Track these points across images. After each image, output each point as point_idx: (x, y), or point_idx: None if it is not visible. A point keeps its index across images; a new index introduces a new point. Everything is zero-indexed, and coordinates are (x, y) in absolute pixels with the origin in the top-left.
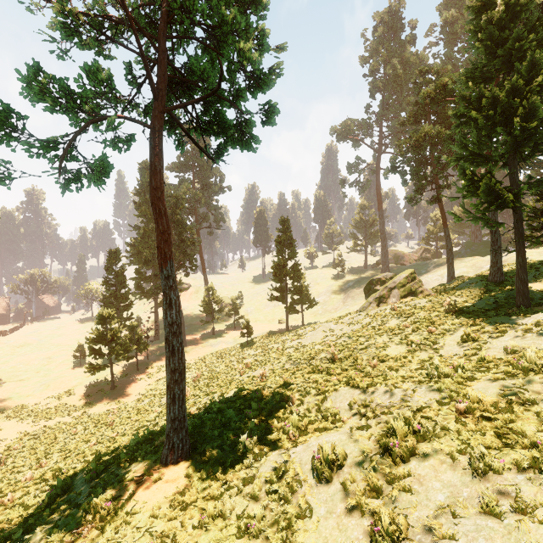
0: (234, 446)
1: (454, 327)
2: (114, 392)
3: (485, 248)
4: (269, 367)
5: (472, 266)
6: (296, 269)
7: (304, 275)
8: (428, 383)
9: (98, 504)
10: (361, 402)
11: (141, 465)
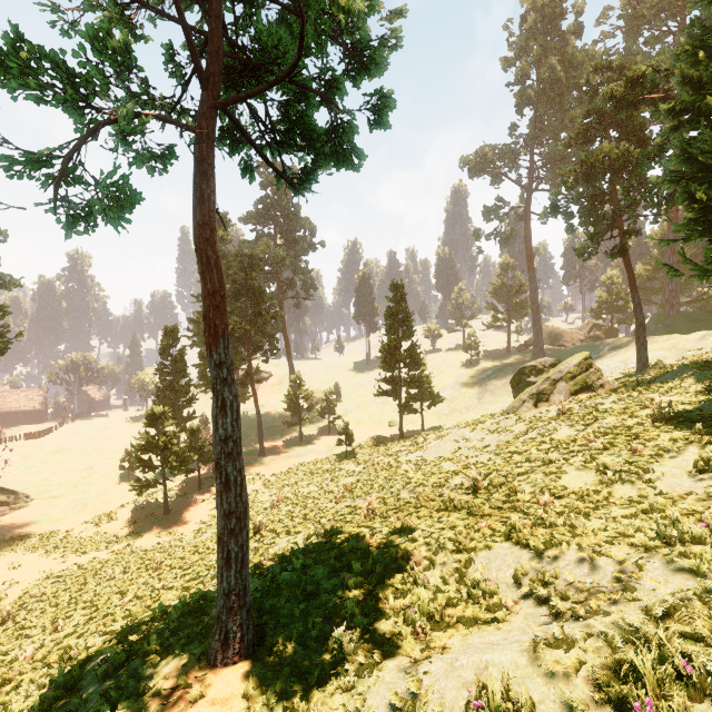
0: (324, 639)
1: (676, 444)
2: (168, 518)
3: (686, 322)
4: (377, 494)
5: (670, 349)
6: (413, 352)
7: (424, 361)
8: (668, 554)
9: None
10: (537, 575)
11: (177, 663)
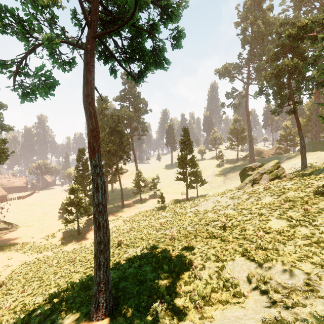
0: (148, 307)
1: None
2: (79, 236)
3: (323, 145)
4: (176, 228)
5: (317, 158)
6: (193, 160)
7: (198, 164)
8: None
9: None
10: (260, 277)
11: (74, 318)
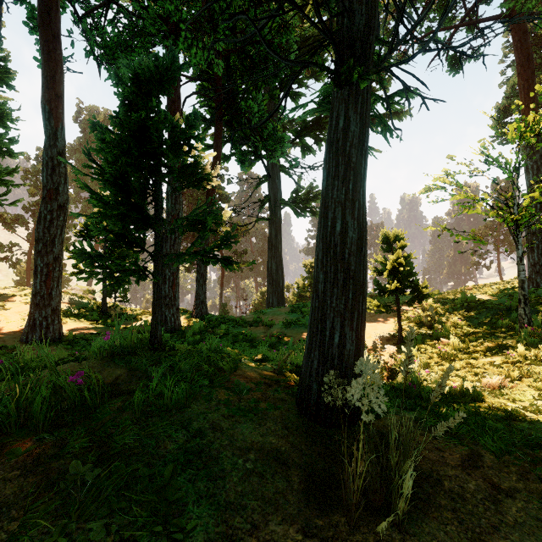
0: None
1: None
2: None
3: None
4: None
5: None
6: None
7: None
8: None
9: None
10: None
11: None
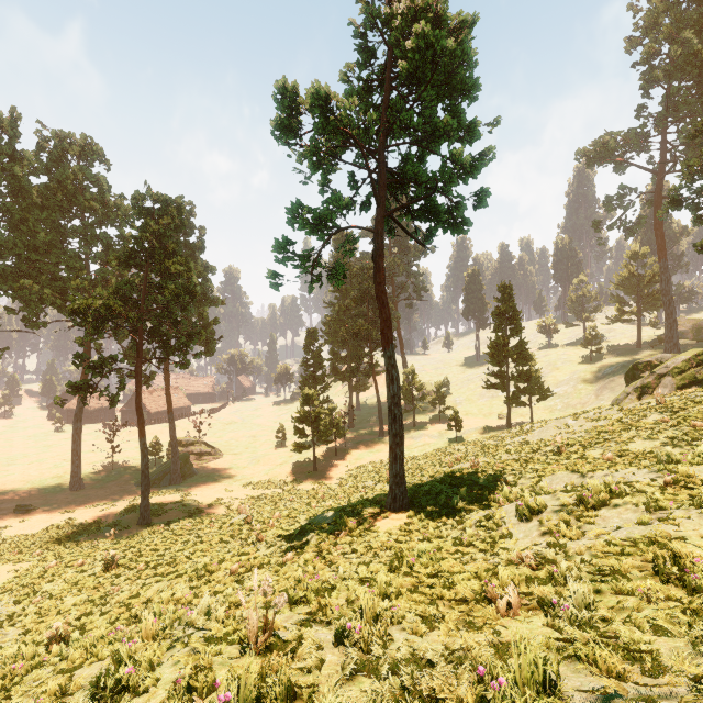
0: (447, 507)
1: None
2: (317, 473)
3: None
4: (482, 460)
5: None
6: (521, 349)
7: (533, 356)
8: (651, 465)
9: (347, 522)
10: (578, 483)
11: (370, 508)
